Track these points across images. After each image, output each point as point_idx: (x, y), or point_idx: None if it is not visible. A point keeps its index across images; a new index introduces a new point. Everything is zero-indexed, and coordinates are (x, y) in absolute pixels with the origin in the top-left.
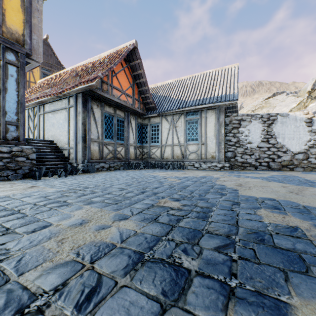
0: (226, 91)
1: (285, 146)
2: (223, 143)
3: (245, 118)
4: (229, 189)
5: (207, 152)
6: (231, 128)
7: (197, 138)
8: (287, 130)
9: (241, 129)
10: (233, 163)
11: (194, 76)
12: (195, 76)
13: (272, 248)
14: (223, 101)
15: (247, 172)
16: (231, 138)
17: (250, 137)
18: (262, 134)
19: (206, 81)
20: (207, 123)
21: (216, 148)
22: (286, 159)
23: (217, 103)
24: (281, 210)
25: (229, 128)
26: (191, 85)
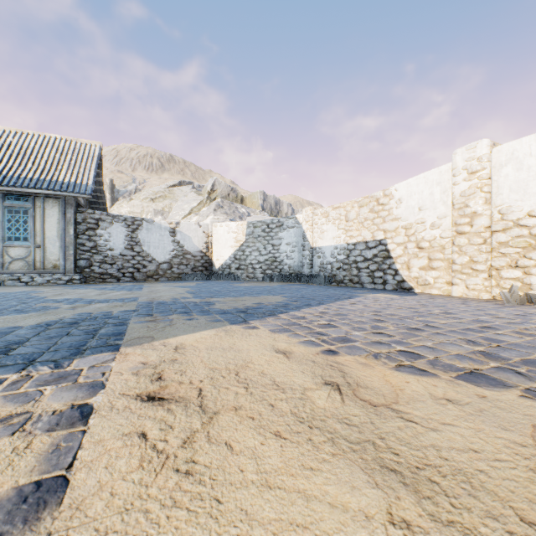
0: (79, 177)
1: (151, 255)
2: (73, 248)
3: (105, 218)
4: (38, 297)
5: (45, 259)
6: (85, 229)
7: (28, 237)
8: (153, 237)
9: (99, 231)
10: (88, 274)
11: (25, 134)
12: (28, 134)
13: (19, 311)
14: (71, 192)
15: (99, 285)
16: (85, 242)
17: (112, 242)
18: (126, 239)
19: (48, 151)
20: (45, 216)
21: (61, 254)
22: (152, 269)
23: (62, 193)
24: (61, 302)
25: (83, 228)
26: (19, 149)
